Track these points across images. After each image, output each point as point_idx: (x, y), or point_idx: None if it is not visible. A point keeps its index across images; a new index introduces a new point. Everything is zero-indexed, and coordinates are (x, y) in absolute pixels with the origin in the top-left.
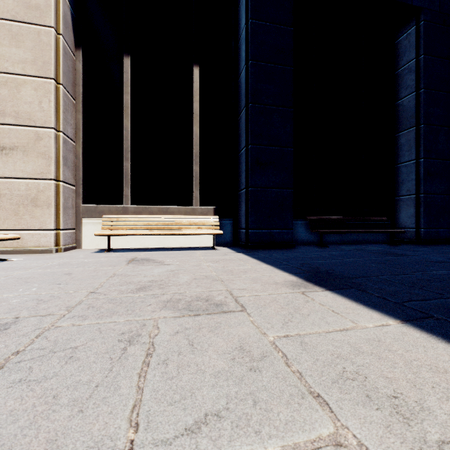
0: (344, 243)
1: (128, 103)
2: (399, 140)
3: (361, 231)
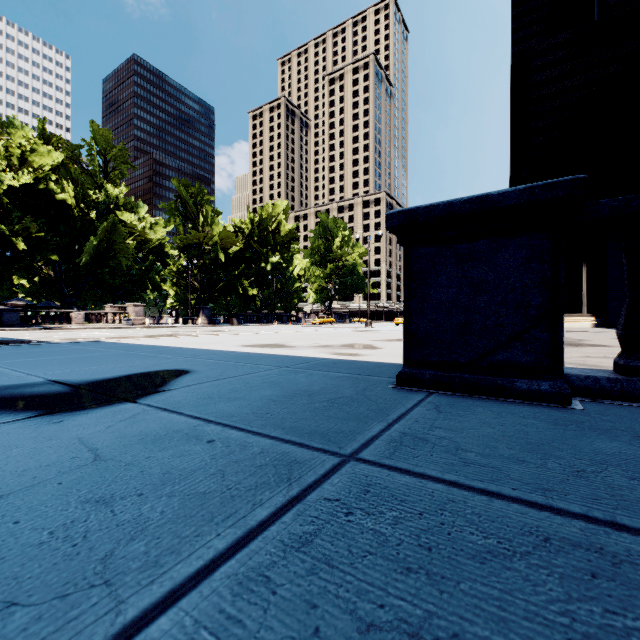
0: None
1: None
2: None
3: None
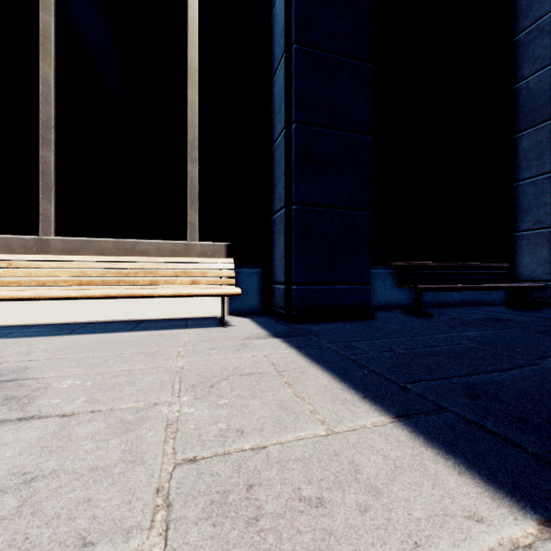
0: (442, 306)
1: (49, 30)
2: (520, 143)
3: (484, 287)
